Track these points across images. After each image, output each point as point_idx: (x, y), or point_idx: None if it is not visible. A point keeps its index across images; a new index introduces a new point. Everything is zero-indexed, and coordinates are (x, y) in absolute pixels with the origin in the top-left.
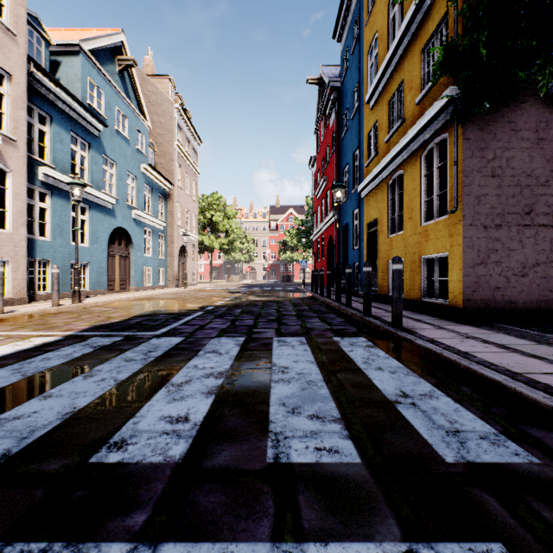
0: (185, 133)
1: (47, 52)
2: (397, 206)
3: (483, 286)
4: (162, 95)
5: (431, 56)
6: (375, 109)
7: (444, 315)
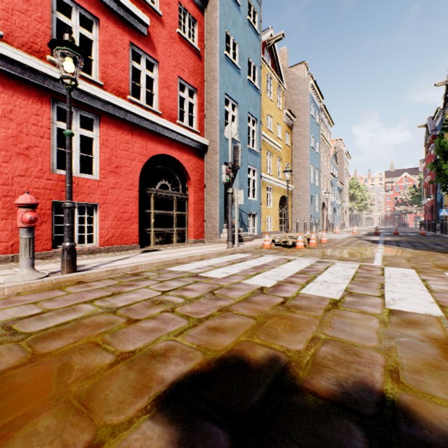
0: (345, 159)
1: None
2: None
3: None
4: (338, 148)
5: None
6: None
7: None
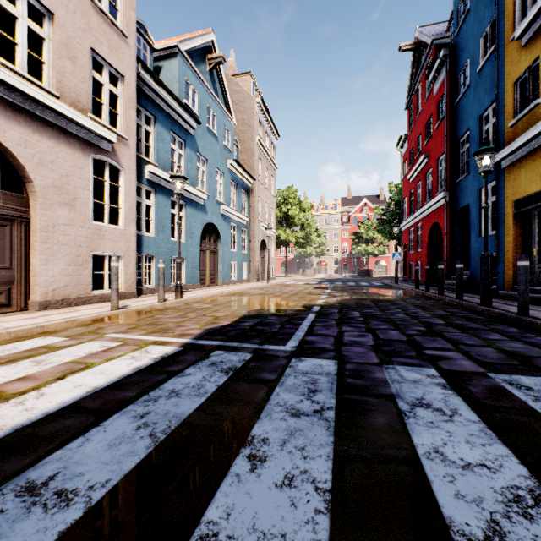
0: (264, 128)
1: (151, 57)
2: None
3: None
4: (244, 92)
5: None
6: (533, 42)
7: None
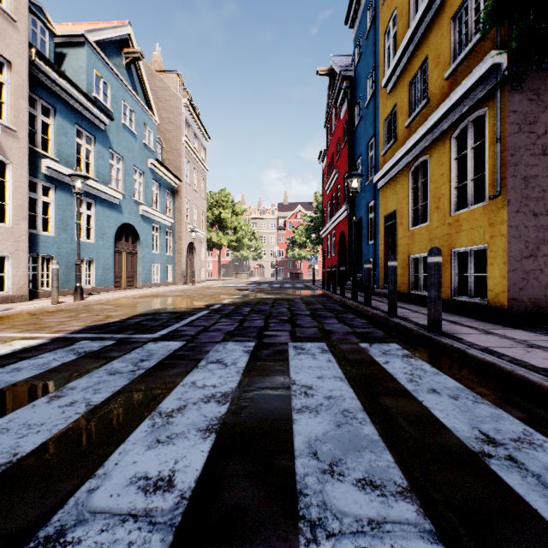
0: (193, 129)
1: (52, 43)
2: (420, 196)
3: (532, 283)
4: (169, 90)
5: (463, 24)
6: (393, 92)
7: (482, 316)
